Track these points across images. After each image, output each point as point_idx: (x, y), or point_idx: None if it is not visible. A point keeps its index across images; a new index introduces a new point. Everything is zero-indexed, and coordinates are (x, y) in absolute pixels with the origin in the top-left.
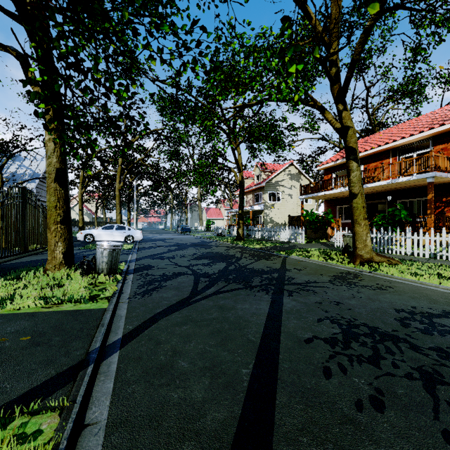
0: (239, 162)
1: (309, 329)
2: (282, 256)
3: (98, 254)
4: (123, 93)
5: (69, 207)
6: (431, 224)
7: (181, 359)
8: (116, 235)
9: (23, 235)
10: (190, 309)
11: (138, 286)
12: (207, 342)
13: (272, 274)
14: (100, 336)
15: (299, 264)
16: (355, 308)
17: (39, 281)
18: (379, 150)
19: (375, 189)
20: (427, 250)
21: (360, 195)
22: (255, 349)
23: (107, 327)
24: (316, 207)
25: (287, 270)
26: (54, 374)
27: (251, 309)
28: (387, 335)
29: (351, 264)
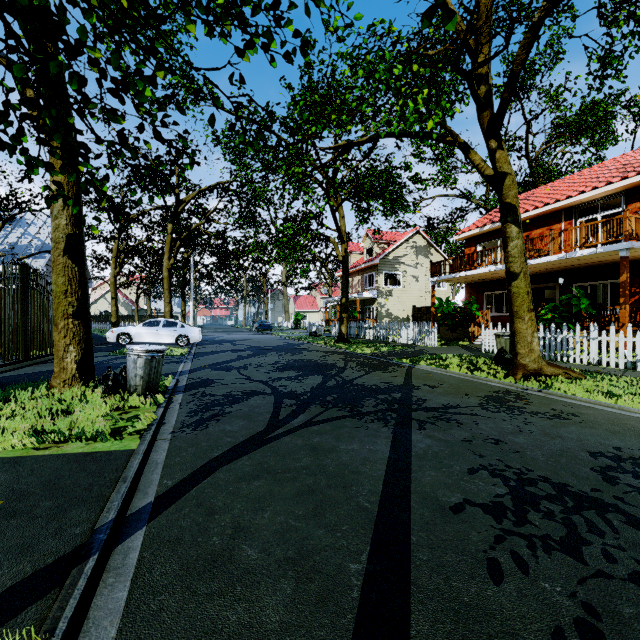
0: (342, 228)
1: (456, 487)
2: (405, 366)
3: (129, 364)
4: (144, 91)
5: (87, 293)
6: (625, 319)
7: (247, 543)
8: (163, 335)
9: (24, 334)
10: (267, 452)
11: (189, 413)
12: (292, 510)
13: (392, 394)
14: (118, 500)
15: (431, 377)
16: (525, 450)
17: (36, 406)
18: (546, 211)
19: (540, 267)
20: (622, 357)
21: (522, 275)
22: (370, 523)
23: (133, 482)
24: (453, 295)
25: (415, 387)
26: (29, 572)
27: (362, 452)
28: (584, 498)
29: (510, 379)
